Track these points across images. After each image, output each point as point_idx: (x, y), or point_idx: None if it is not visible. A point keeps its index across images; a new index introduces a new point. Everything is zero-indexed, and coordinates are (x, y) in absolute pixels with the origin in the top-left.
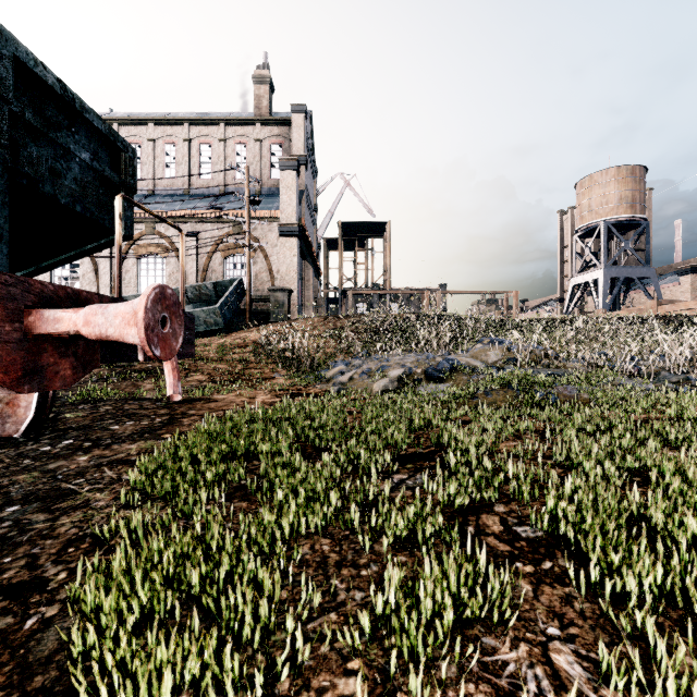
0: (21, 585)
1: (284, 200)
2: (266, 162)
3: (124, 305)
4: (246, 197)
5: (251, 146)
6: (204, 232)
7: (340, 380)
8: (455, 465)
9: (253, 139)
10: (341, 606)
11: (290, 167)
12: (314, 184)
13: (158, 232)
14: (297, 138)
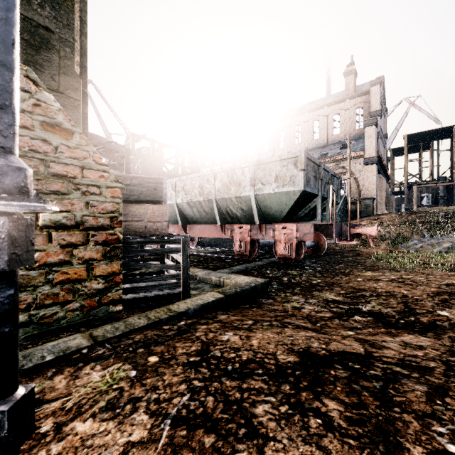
0: (372, 266)
1: (367, 144)
2: (352, 121)
3: (370, 228)
4: (348, 153)
5: (342, 114)
6: None
7: (415, 247)
8: None
9: (343, 110)
10: (424, 270)
11: (371, 124)
12: (384, 120)
13: None
14: (374, 101)
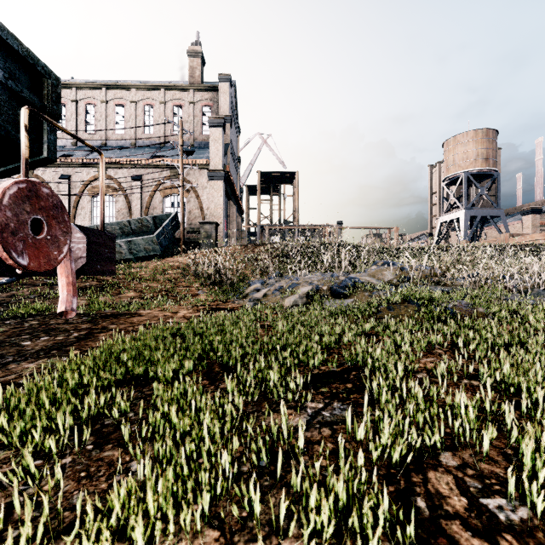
0: None
1: (213, 151)
2: (198, 121)
3: None
4: (180, 146)
5: (186, 108)
6: (146, 176)
7: (255, 296)
8: (377, 391)
9: (187, 102)
10: None
11: (217, 124)
12: (237, 140)
13: (108, 176)
14: (224, 102)
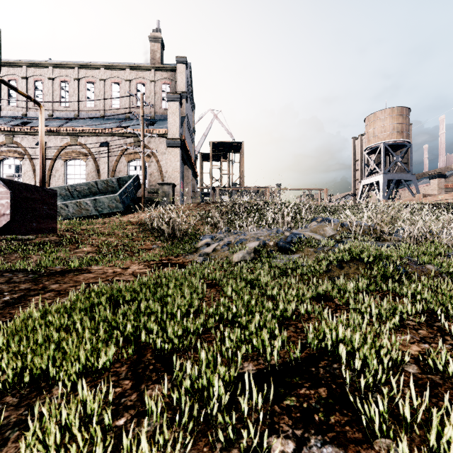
0: None
1: (170, 122)
2: (158, 97)
3: None
4: (141, 116)
5: (148, 85)
6: (113, 143)
7: (205, 251)
8: (373, 416)
9: (149, 81)
10: None
11: (174, 98)
12: (192, 114)
13: (79, 143)
14: (180, 80)
